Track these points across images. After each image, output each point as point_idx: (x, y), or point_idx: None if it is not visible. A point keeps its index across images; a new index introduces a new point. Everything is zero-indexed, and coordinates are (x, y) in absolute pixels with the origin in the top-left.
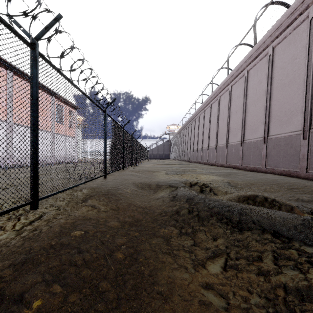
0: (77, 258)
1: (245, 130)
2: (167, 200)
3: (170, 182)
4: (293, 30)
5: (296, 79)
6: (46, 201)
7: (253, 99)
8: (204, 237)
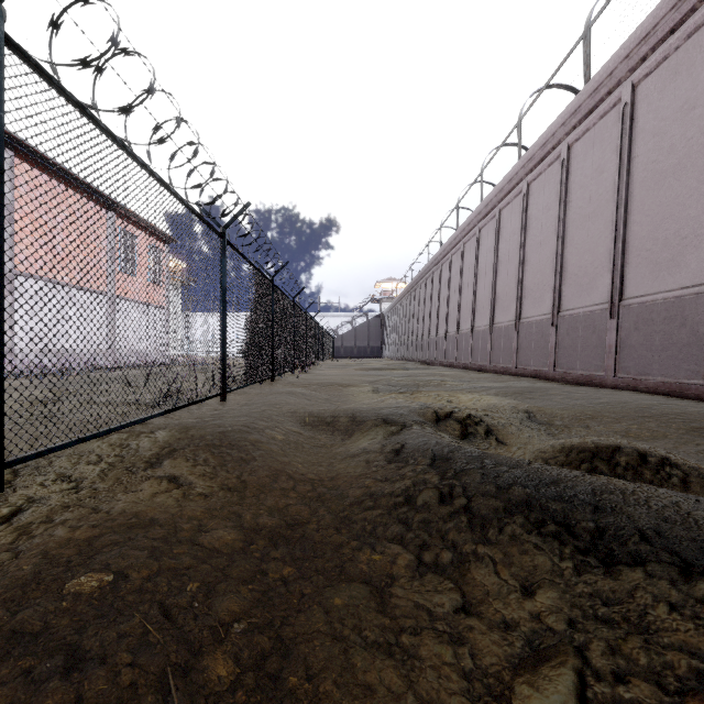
0: (52, 699)
1: (563, 287)
2: (380, 460)
3: (385, 411)
4: (685, 38)
5: (695, 159)
6: (48, 465)
7: (582, 211)
8: (492, 584)
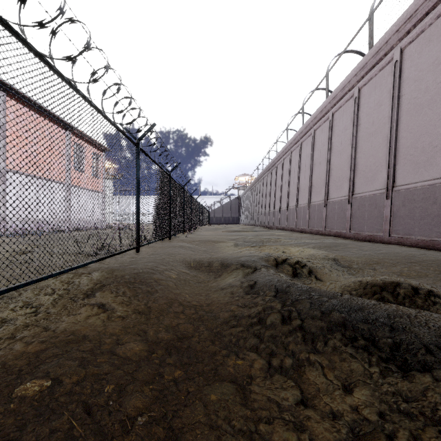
0: None
1: (356, 178)
2: (240, 292)
3: (243, 259)
4: (436, 18)
5: None
6: (18, 296)
7: (367, 130)
8: (321, 383)
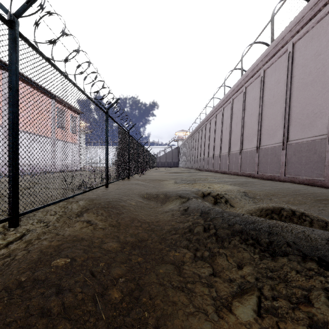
0: (53, 303)
1: (262, 135)
2: (178, 214)
3: (180, 192)
4: (316, 23)
5: (320, 78)
6: (33, 216)
7: (270, 100)
8: (225, 264)
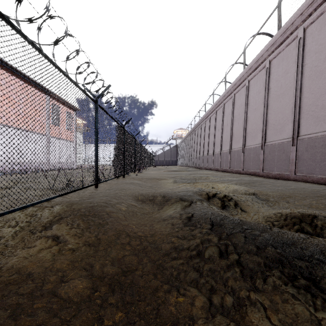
0: None
1: (267, 130)
2: (179, 224)
3: (181, 193)
4: None
5: None
6: None
7: (277, 93)
8: None
